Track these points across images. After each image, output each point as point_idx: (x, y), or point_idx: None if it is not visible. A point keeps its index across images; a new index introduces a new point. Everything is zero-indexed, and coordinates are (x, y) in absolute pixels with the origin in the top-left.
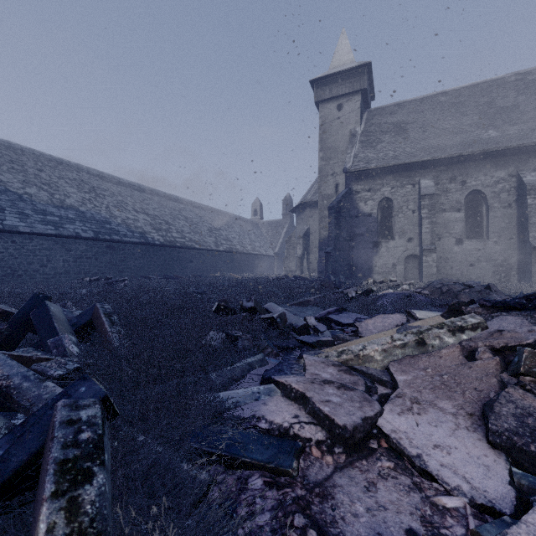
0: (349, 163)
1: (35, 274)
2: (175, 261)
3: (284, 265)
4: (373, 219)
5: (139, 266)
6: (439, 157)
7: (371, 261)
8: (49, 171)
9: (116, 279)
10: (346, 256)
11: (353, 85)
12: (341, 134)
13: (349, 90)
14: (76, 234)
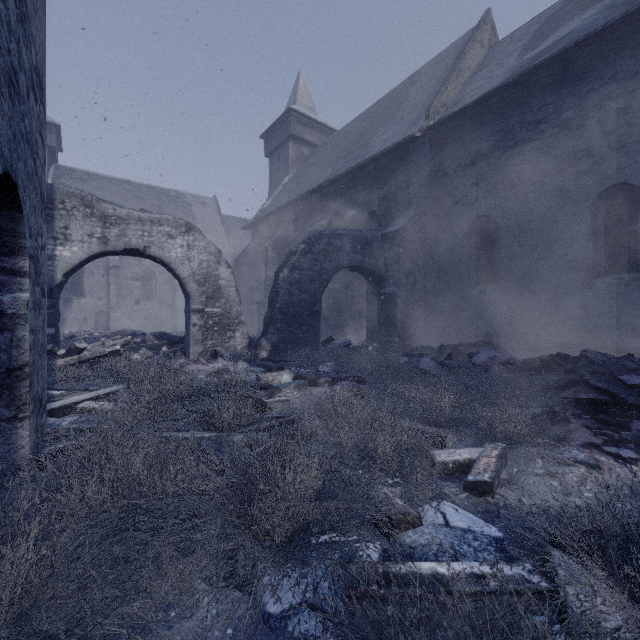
0: None
1: None
2: None
3: None
4: None
5: None
6: None
7: (62, 315)
8: None
9: None
10: None
11: None
12: None
13: None
14: None
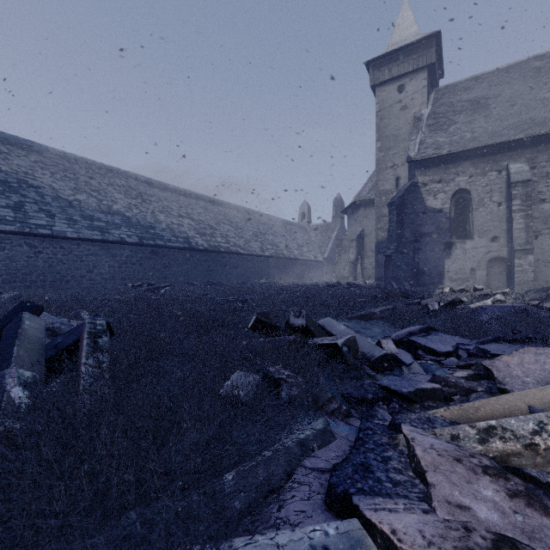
0: (414, 151)
1: (82, 279)
2: (219, 267)
3: (334, 271)
4: (445, 215)
5: (183, 272)
6: (536, 133)
7: (442, 266)
8: (99, 178)
9: (158, 285)
10: (410, 260)
11: (417, 60)
12: (402, 119)
13: (413, 67)
14: (121, 240)
